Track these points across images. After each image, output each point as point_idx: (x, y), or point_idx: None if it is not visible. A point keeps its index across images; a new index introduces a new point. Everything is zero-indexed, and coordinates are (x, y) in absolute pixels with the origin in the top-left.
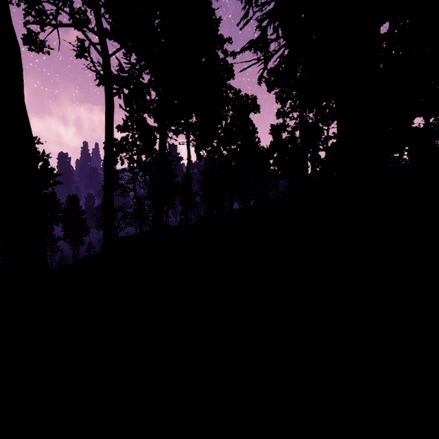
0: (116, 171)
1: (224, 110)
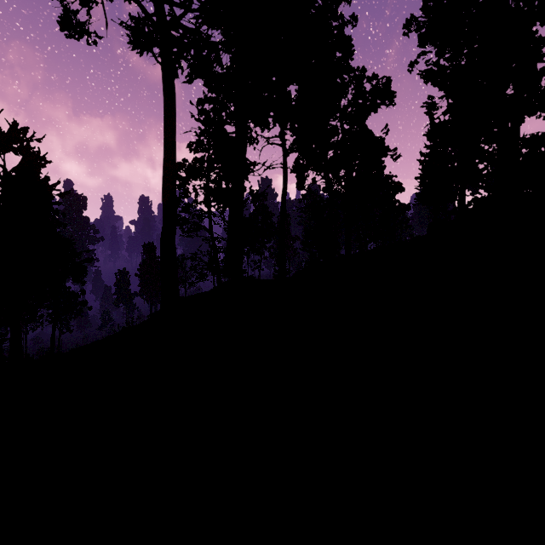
0: (186, 204)
1: (338, 106)
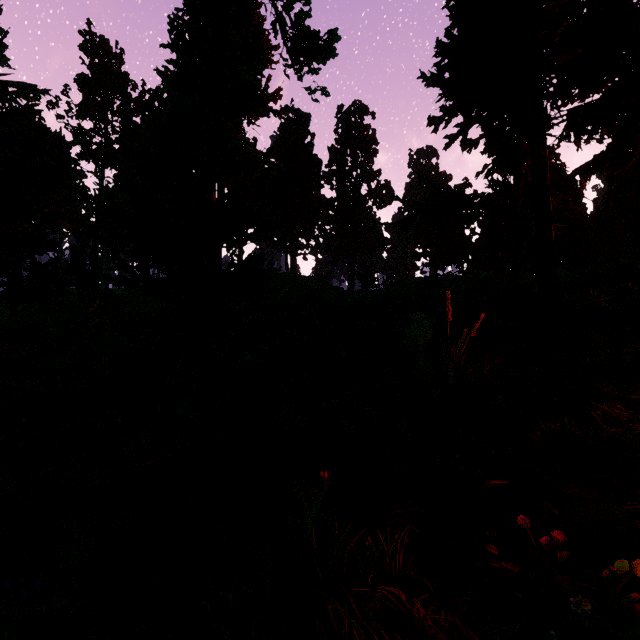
0: None
1: None
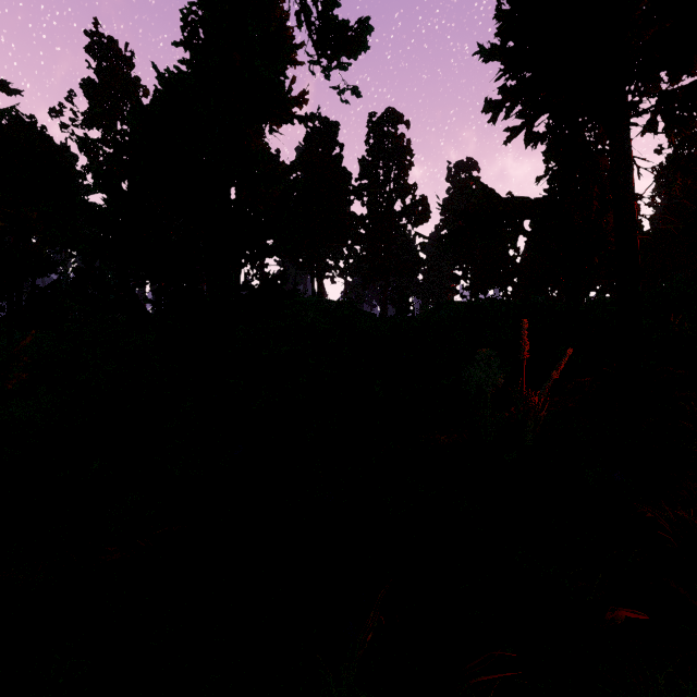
0: None
1: None
